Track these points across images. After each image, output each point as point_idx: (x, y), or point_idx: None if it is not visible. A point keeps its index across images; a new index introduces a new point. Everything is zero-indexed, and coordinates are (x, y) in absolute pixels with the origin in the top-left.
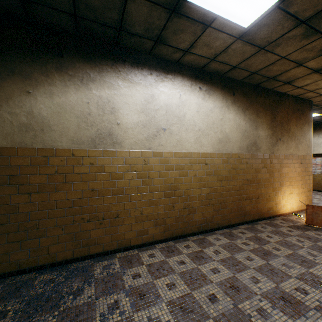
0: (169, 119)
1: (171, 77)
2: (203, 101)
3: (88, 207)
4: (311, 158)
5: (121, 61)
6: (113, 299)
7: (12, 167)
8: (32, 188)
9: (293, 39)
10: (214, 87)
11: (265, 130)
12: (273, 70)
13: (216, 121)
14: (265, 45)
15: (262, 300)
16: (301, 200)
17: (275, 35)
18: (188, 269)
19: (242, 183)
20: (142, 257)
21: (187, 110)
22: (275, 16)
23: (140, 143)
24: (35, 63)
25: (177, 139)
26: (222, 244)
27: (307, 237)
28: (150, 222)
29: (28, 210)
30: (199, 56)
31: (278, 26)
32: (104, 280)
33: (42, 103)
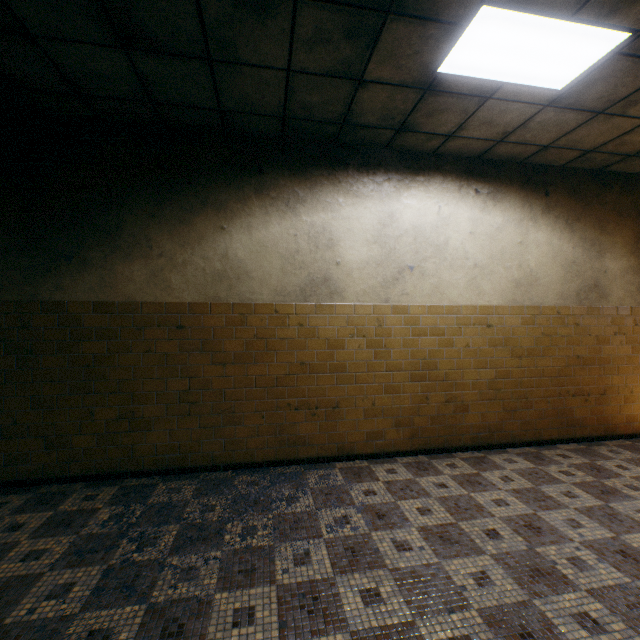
0: (420, 251)
1: (422, 180)
2: (481, 214)
3: (296, 388)
4: None
5: (341, 166)
6: (340, 513)
7: (205, 329)
8: (227, 358)
9: None
10: (505, 186)
11: (621, 258)
12: (633, 142)
13: (508, 247)
14: (604, 106)
15: (582, 549)
16: None
17: (624, 90)
18: (452, 495)
19: (566, 363)
20: (375, 471)
21: (453, 232)
22: (616, 66)
23: (371, 292)
24: (230, 187)
25: (434, 284)
26: (518, 469)
27: None
28: (388, 419)
29: (223, 386)
30: (474, 140)
31: (627, 78)
32: (323, 492)
33: (238, 242)
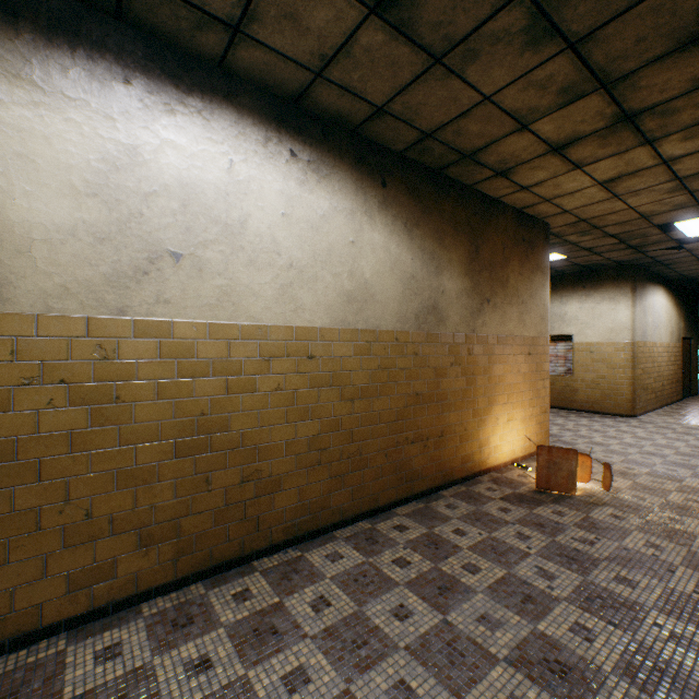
0: (195, 229)
1: (200, 106)
2: (301, 189)
3: None
4: (547, 344)
5: None
6: None
7: None
8: None
9: (506, 45)
10: (333, 159)
11: (457, 279)
12: (469, 134)
13: (338, 245)
14: (443, 49)
15: None
16: (530, 433)
17: (465, 21)
18: (212, 691)
19: (406, 403)
20: (70, 666)
21: (255, 208)
22: None
23: (83, 293)
24: None
25: (222, 287)
26: (342, 572)
27: (538, 523)
28: (125, 537)
29: None
30: (279, 56)
31: None
32: None
33: None
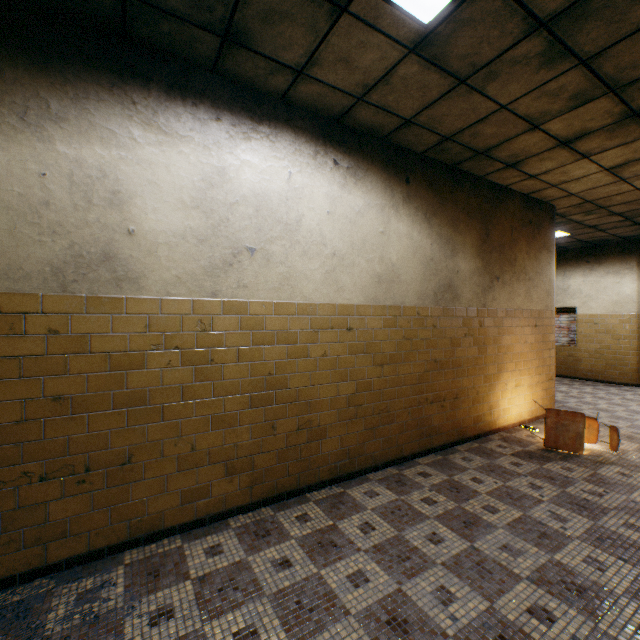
0: (264, 228)
1: (268, 132)
2: (341, 191)
3: (44, 442)
4: (553, 317)
5: (138, 79)
6: None
7: None
8: None
9: (523, 66)
10: (367, 164)
11: (470, 259)
12: (485, 135)
13: (370, 235)
14: (468, 73)
15: None
16: (536, 398)
17: (489, 51)
18: (296, 581)
19: (425, 368)
20: (189, 557)
21: (307, 209)
22: (487, 3)
23: (189, 281)
24: None
25: (284, 274)
26: (380, 505)
27: (548, 476)
28: (217, 466)
29: None
30: (330, 88)
31: (494, 30)
32: None
33: None
